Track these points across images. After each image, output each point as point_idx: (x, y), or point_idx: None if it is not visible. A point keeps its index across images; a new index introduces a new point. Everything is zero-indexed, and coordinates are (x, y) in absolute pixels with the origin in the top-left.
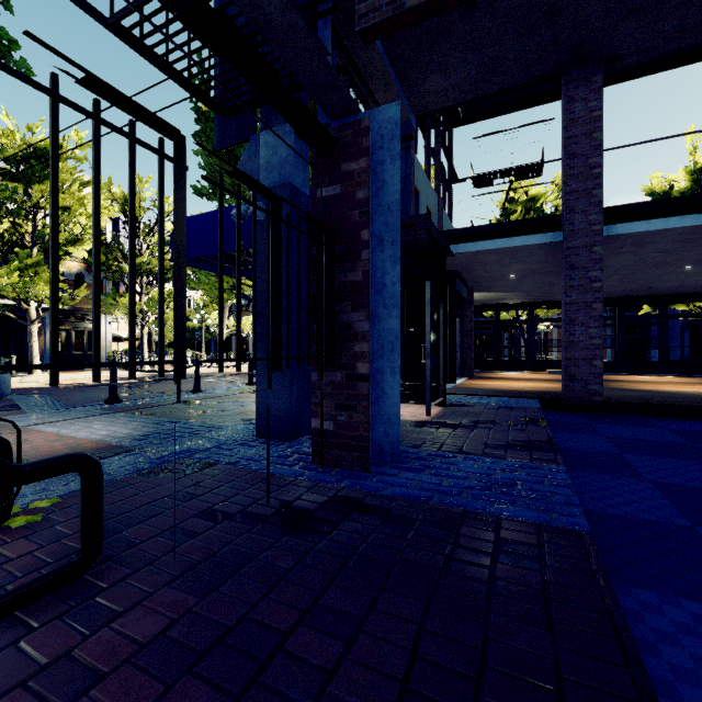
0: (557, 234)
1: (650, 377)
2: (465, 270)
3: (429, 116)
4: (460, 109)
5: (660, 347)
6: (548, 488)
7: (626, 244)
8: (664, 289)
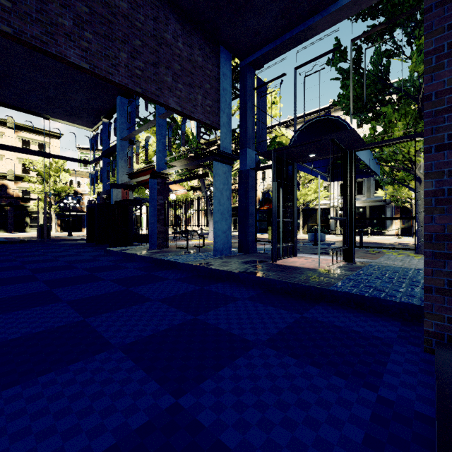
0: None
1: None
2: None
3: None
4: None
5: None
6: (174, 259)
7: None
8: None
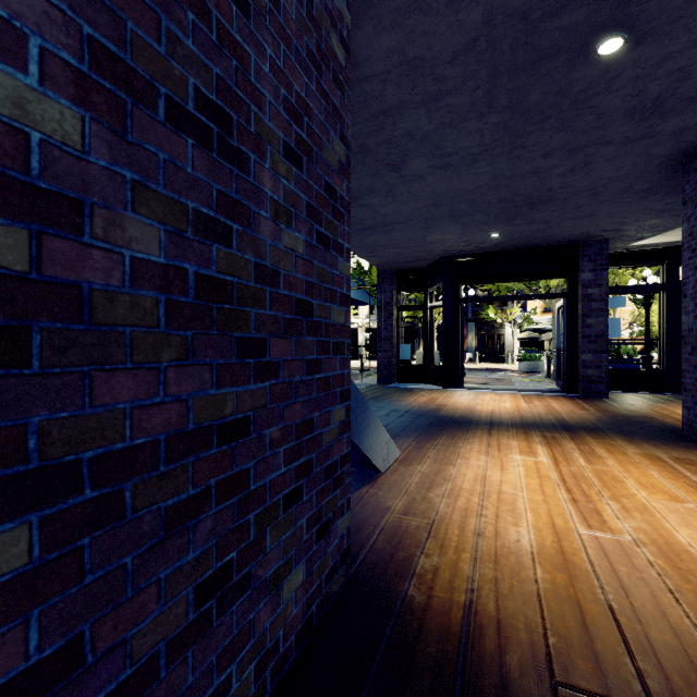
0: None
1: None
2: (446, 254)
3: None
4: None
5: None
6: None
7: None
8: None
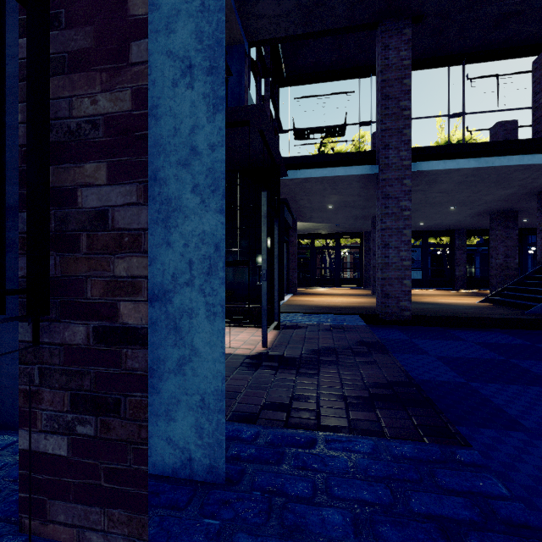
0: (374, 167)
1: (420, 291)
2: (292, 199)
3: (260, 65)
4: (284, 71)
5: (423, 268)
6: None
7: (423, 182)
8: (428, 225)
